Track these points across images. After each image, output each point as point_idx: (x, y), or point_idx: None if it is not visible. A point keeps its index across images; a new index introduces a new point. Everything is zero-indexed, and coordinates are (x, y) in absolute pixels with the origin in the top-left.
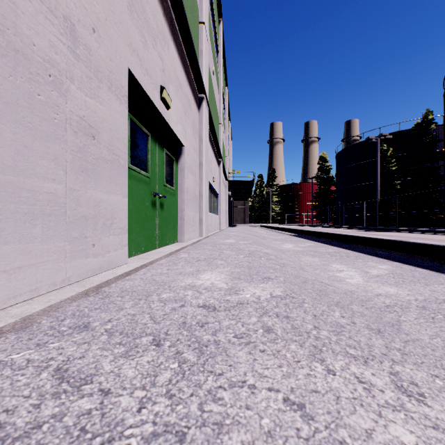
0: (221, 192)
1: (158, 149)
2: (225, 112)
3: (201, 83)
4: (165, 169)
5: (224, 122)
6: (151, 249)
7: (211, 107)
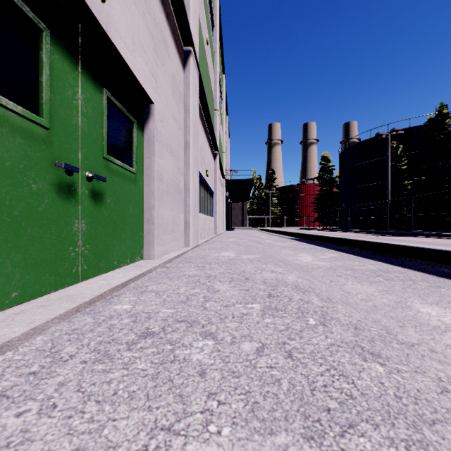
0: (217, 191)
1: (85, 83)
2: (222, 103)
3: (186, 23)
4: (110, 130)
5: (221, 113)
6: (57, 288)
7: (203, 81)
